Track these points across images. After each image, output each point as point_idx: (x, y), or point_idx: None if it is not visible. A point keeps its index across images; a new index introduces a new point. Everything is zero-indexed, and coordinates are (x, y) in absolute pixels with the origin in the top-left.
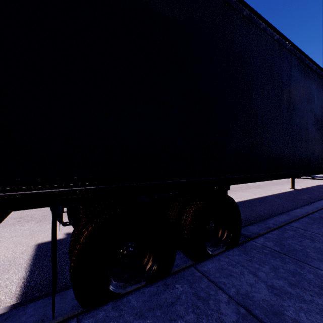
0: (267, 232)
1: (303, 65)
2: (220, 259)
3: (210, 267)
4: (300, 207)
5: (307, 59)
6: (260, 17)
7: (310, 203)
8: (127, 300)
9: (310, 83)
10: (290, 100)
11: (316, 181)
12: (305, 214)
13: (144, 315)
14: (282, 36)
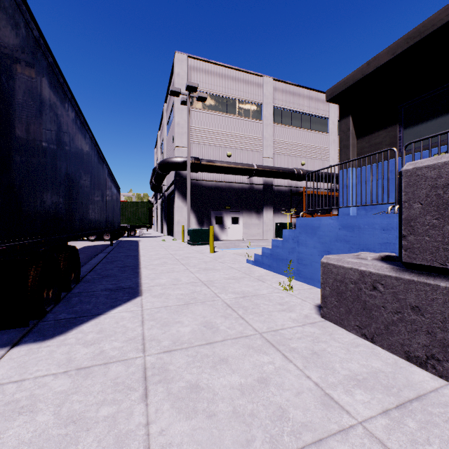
0: (88, 274)
1: (98, 154)
2: (79, 287)
3: (79, 291)
4: (87, 262)
5: (99, 149)
6: (85, 121)
7: (91, 258)
8: (56, 310)
9: (101, 167)
10: (95, 180)
11: (80, 244)
12: (98, 262)
13: (74, 307)
14: (92, 133)
